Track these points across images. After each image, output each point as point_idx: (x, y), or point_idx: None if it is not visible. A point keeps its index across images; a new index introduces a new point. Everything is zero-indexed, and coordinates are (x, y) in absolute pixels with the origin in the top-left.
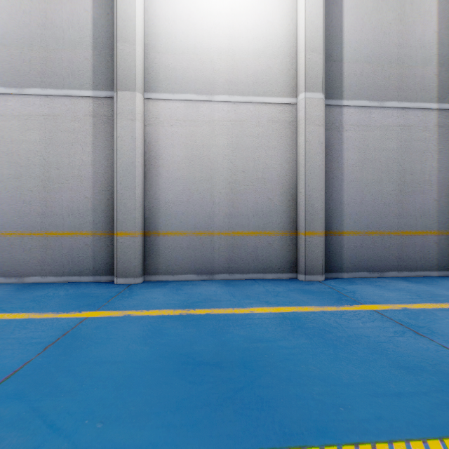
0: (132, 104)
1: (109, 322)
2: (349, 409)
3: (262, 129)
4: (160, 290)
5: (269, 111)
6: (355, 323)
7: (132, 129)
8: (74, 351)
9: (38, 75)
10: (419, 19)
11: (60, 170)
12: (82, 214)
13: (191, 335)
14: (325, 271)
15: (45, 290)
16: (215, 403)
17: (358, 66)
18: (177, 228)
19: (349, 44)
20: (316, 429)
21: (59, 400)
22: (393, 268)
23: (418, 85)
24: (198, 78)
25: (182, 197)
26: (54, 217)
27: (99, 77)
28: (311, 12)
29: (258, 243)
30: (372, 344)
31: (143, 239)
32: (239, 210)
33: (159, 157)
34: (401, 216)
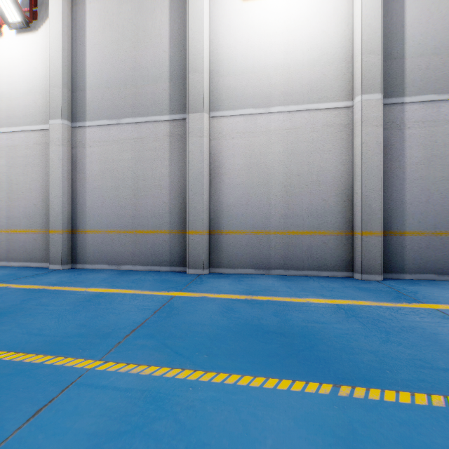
0: (201, 124)
1: (192, 300)
2: (394, 372)
3: (316, 134)
4: (225, 280)
5: (323, 116)
6: (411, 318)
7: (201, 144)
8: (174, 315)
9: (130, 107)
10: None
11: (146, 181)
12: (161, 216)
13: (258, 314)
14: (384, 272)
15: (137, 276)
16: (283, 356)
17: (422, 60)
18: (237, 227)
19: (412, 39)
20: (363, 379)
21: (176, 341)
22: None
23: None
24: (255, 94)
25: (241, 200)
26: (141, 219)
27: (174, 103)
28: (368, 15)
29: (313, 242)
30: (426, 334)
31: (209, 237)
32: (294, 211)
33: (222, 166)
34: None
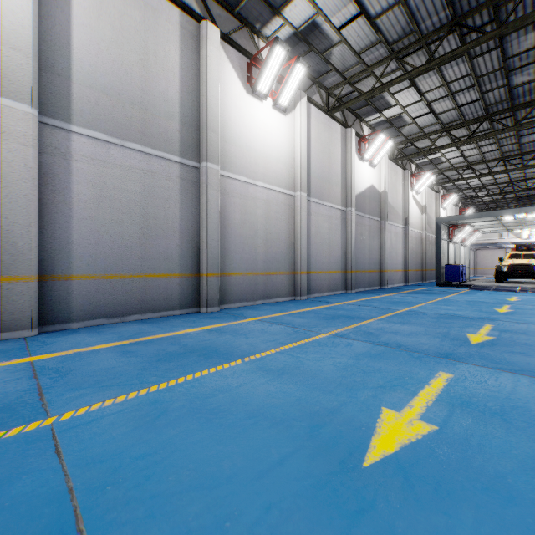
0: None
1: None
2: None
3: None
4: None
5: None
6: None
7: None
8: None
9: None
10: (163, 74)
11: None
12: None
13: None
14: (45, 324)
15: None
16: None
17: (93, 93)
18: None
19: (81, 64)
20: None
21: None
22: (136, 311)
23: (162, 136)
24: None
25: None
26: None
27: None
28: None
29: None
30: None
31: None
32: None
33: None
34: (145, 259)
